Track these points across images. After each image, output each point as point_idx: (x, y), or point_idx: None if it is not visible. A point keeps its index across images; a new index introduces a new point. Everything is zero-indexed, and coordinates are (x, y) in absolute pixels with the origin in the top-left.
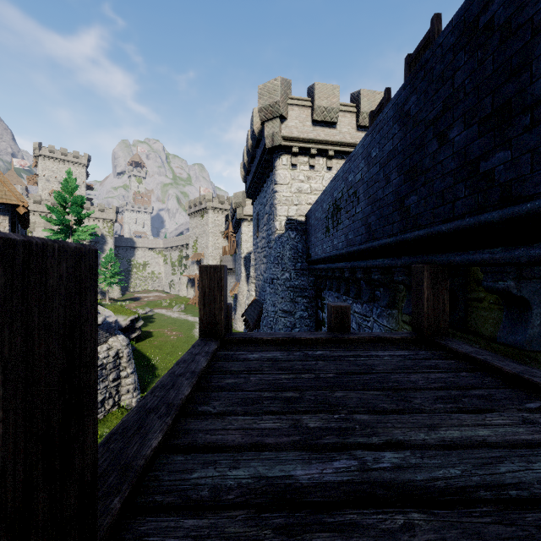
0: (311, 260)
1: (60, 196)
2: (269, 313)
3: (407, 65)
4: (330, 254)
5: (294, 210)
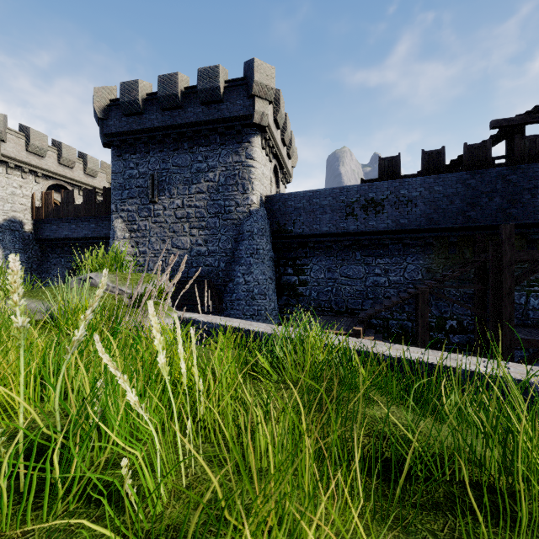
0: (298, 235)
1: None
2: (260, 281)
3: (423, 153)
4: (365, 230)
5: (262, 189)
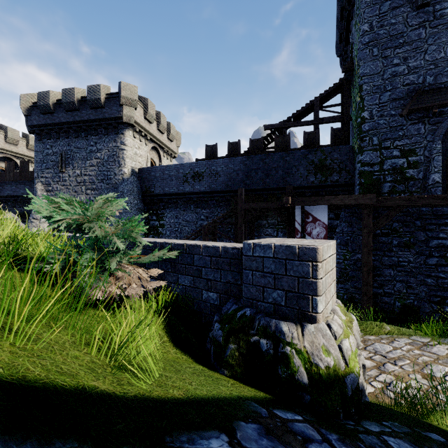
0: (157, 194)
1: None
2: None
3: (229, 144)
4: (193, 191)
5: (134, 164)
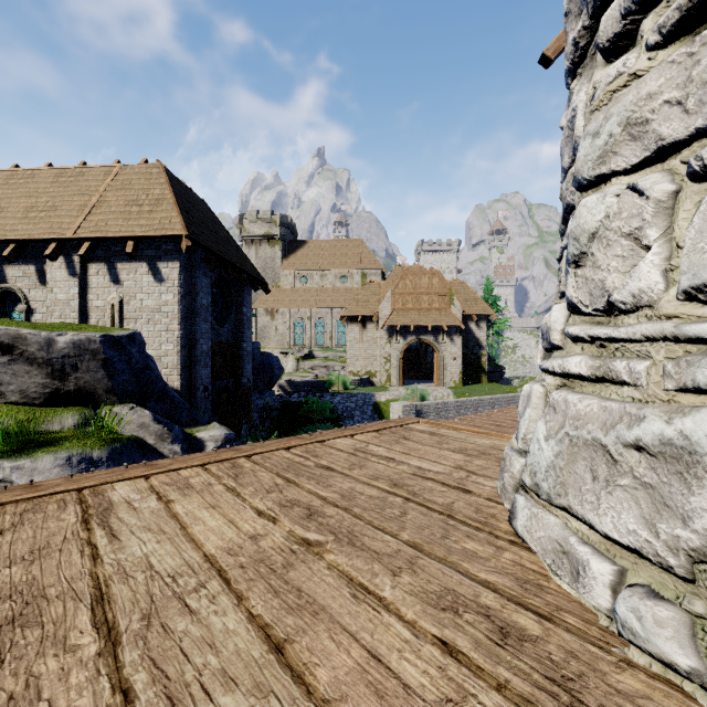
0: None
1: (485, 298)
2: None
3: None
4: None
5: None
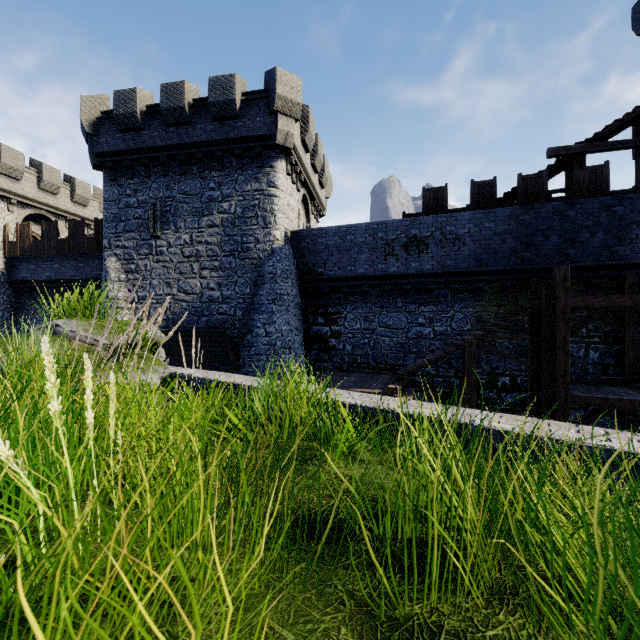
0: (329, 278)
1: None
2: (284, 332)
3: (473, 184)
4: (407, 272)
5: (287, 223)
